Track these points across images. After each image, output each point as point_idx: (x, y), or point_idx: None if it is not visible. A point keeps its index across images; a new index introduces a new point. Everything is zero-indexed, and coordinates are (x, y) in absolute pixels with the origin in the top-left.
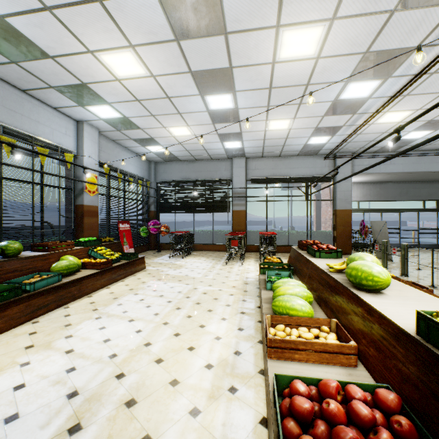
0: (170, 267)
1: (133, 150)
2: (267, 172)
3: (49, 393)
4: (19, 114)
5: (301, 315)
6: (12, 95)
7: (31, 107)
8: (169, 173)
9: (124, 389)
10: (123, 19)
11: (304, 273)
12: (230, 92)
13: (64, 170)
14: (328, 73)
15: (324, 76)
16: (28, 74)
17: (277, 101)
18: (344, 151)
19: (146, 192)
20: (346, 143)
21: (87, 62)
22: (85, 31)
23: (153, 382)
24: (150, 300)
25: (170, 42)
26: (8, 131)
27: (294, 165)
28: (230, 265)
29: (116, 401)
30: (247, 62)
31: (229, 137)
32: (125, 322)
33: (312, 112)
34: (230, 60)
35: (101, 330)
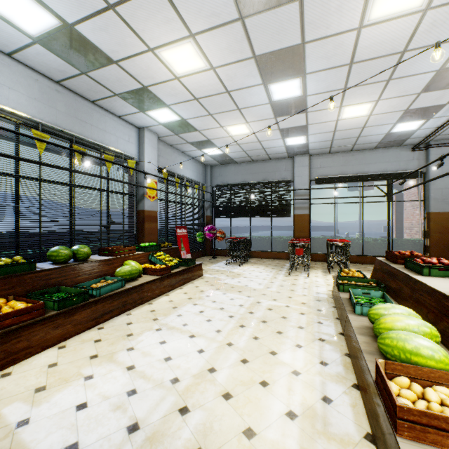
0: (227, 275)
1: (189, 154)
2: (335, 170)
3: (109, 420)
4: (89, 124)
5: (432, 365)
6: (83, 107)
7: (99, 117)
8: (224, 177)
9: (189, 431)
10: (184, 3)
11: (406, 295)
12: (299, 76)
13: (127, 176)
14: (437, 29)
15: (431, 35)
16: (96, 84)
17: (357, 80)
18: (441, 139)
19: (202, 197)
20: (447, 127)
21: (148, 63)
22: (146, 27)
23: (222, 427)
24: (210, 313)
25: (233, 22)
26: (80, 141)
27: (370, 160)
28: (294, 276)
29: (181, 448)
30: (324, 32)
31: (292, 132)
32: (186, 337)
33: (404, 89)
34: (302, 33)
35: (162, 345)
